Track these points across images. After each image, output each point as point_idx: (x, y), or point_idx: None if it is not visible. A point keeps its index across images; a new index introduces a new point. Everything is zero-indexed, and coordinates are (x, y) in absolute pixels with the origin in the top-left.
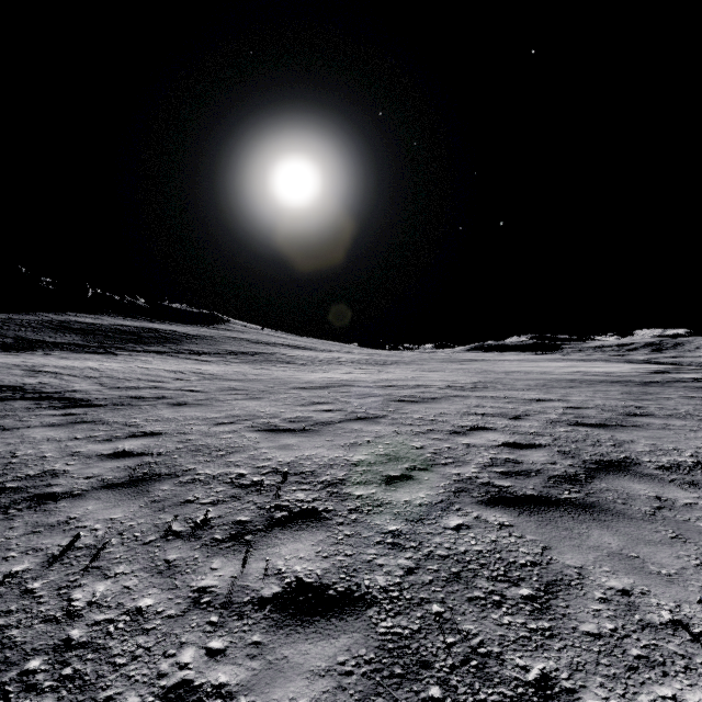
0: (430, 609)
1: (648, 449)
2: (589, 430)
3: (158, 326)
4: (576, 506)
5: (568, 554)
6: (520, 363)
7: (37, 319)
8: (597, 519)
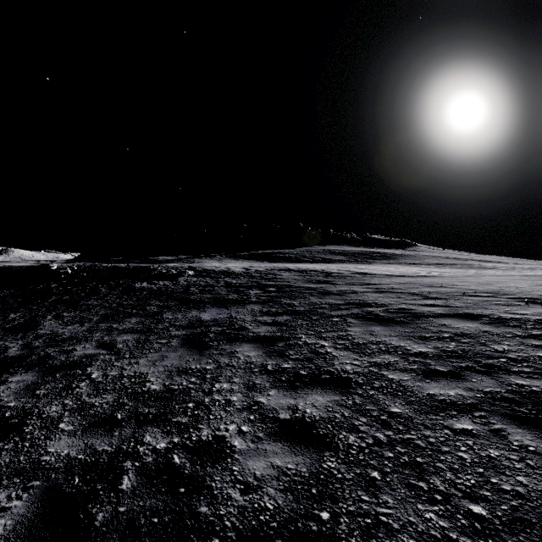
0: None
1: None
2: None
3: (374, 250)
4: None
5: None
6: None
7: (319, 249)
8: None
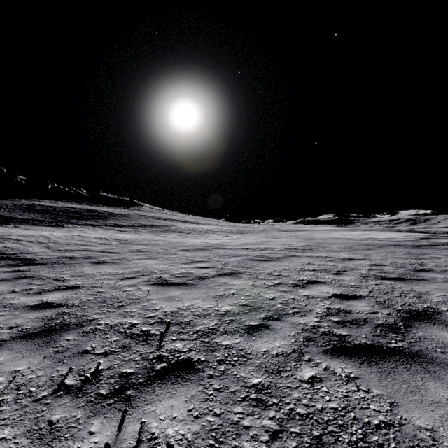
0: None
1: (442, 299)
2: (393, 283)
3: (94, 208)
4: (405, 355)
5: (415, 412)
6: (330, 232)
7: (13, 203)
8: (427, 370)
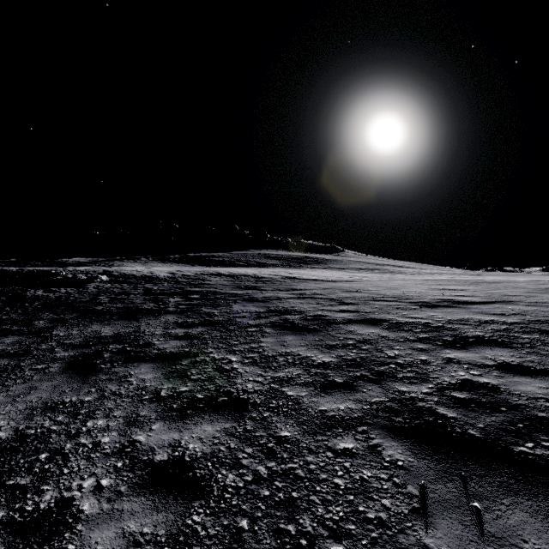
0: (494, 297)
1: None
2: None
3: (307, 255)
4: None
5: (542, 295)
6: None
7: (254, 253)
8: None
